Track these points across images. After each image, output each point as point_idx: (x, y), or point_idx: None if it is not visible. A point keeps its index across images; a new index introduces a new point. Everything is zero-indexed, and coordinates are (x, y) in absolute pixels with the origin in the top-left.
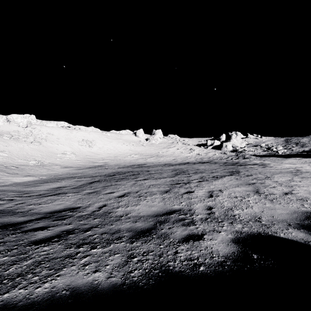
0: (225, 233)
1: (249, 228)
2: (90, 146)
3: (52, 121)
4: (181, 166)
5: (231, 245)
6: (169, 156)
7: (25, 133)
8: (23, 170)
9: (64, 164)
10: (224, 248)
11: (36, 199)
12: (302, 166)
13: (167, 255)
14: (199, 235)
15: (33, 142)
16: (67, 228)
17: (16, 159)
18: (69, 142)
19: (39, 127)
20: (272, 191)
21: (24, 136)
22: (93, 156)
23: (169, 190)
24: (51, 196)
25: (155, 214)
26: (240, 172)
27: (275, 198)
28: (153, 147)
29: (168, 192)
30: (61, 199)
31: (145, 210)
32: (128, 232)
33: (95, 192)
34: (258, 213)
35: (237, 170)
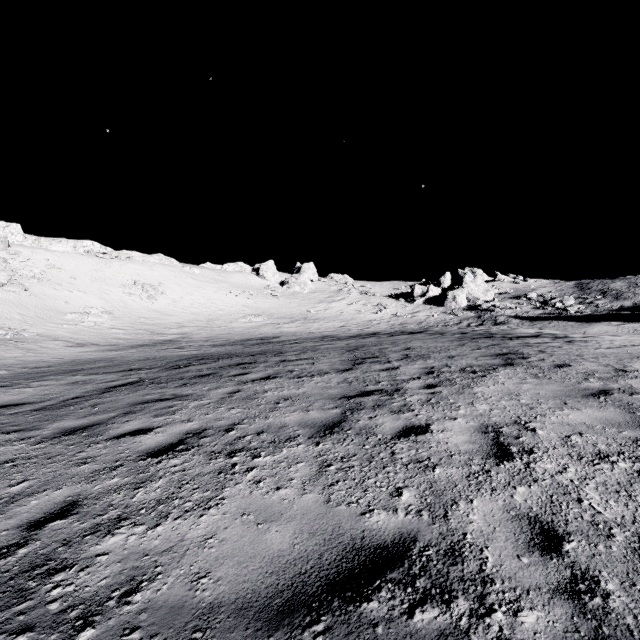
0: None
1: None
2: (152, 295)
3: (64, 240)
4: (363, 342)
5: None
6: (332, 320)
7: None
8: None
9: (77, 339)
10: None
11: None
12: None
13: None
14: None
15: (6, 285)
16: None
17: None
18: (100, 287)
19: (29, 252)
20: None
21: None
22: (155, 320)
23: (340, 420)
24: None
25: (278, 592)
26: (528, 356)
27: None
28: (297, 300)
29: (339, 429)
30: None
31: (232, 551)
32: None
33: (90, 427)
34: None
35: (514, 350)
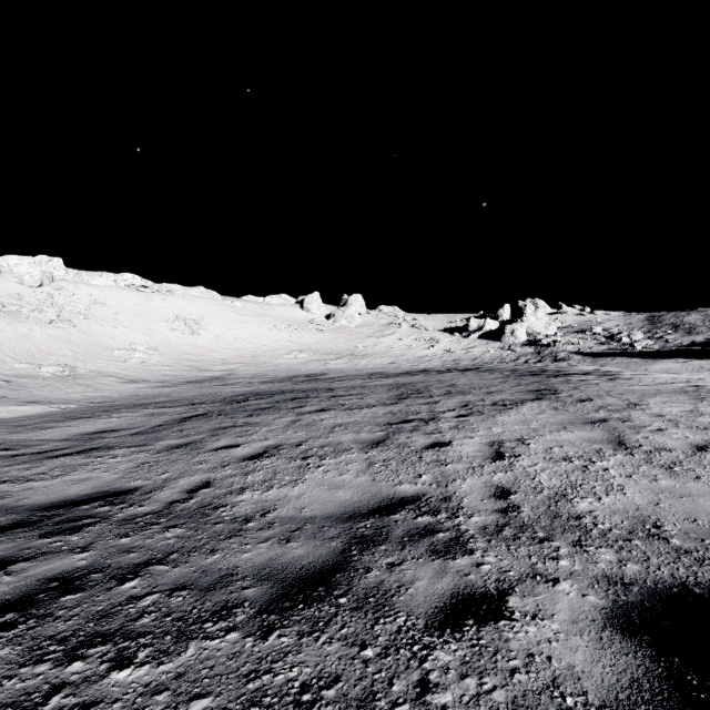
0: (575, 589)
1: (642, 563)
2: (194, 331)
3: (105, 273)
4: (411, 379)
5: (613, 644)
6: (381, 356)
7: (35, 301)
8: (22, 389)
9: (128, 375)
10: (592, 657)
11: (22, 467)
12: (702, 378)
13: (391, 705)
14: (491, 596)
15: (56, 322)
16: (71, 564)
17: (8, 362)
18: (143, 322)
19: (72, 287)
20: (661, 442)
21: (32, 307)
22: (200, 356)
23: (384, 438)
24: (69, 457)
25: (346, 512)
26: (560, 392)
27: (678, 463)
28: (344, 335)
29: (383, 444)
30: (91, 467)
31: (317, 500)
32: (259, 581)
33: (190, 444)
34: (646, 508)
35: (551, 387)
